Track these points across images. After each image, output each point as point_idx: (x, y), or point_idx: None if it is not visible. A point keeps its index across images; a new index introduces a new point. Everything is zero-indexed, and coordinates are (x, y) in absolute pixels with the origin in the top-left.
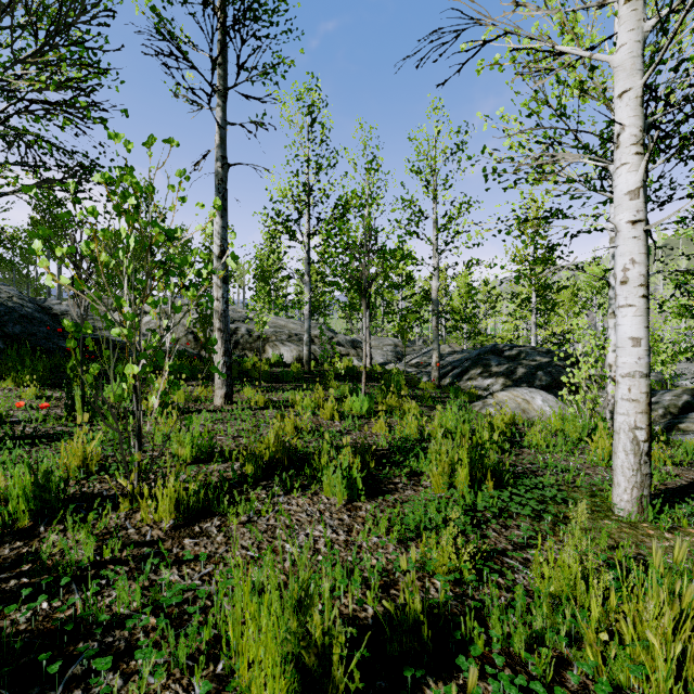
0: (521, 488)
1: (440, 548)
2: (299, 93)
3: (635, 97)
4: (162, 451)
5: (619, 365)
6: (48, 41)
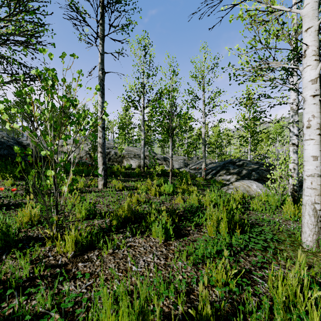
0: (253, 233)
1: (217, 270)
2: (139, 40)
3: (315, 30)
4: (71, 213)
5: (306, 170)
6: (15, 9)
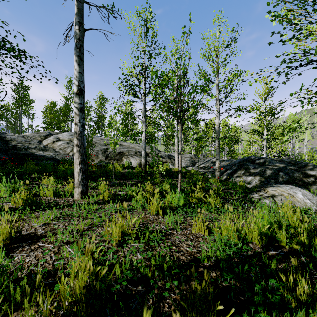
0: None
1: None
2: (139, 12)
3: None
4: None
5: None
6: None
